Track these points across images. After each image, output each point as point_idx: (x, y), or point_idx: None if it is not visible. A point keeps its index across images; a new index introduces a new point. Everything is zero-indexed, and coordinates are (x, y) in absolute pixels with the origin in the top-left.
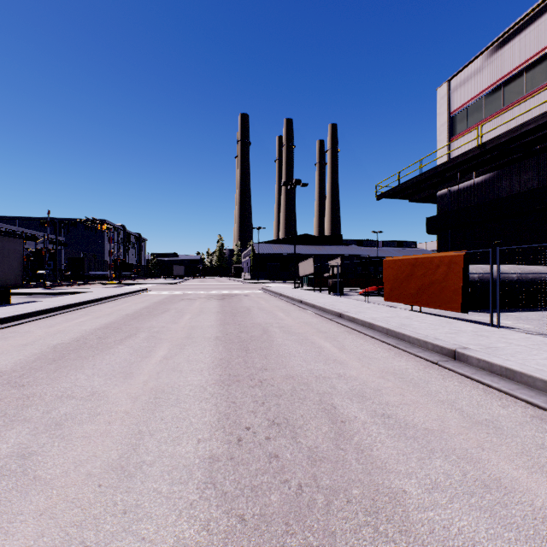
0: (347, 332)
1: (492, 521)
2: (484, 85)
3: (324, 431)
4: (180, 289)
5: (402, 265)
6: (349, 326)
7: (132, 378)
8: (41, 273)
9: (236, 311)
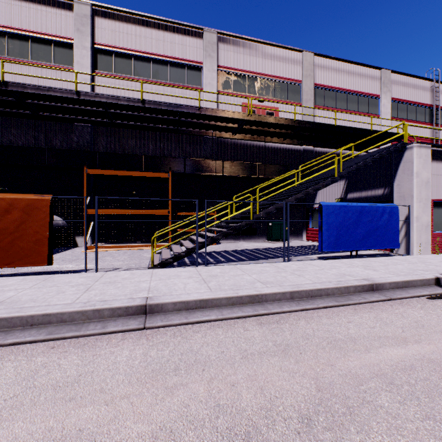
0: None
1: (441, 397)
2: None
3: None
4: None
5: None
6: None
7: None
8: None
9: None
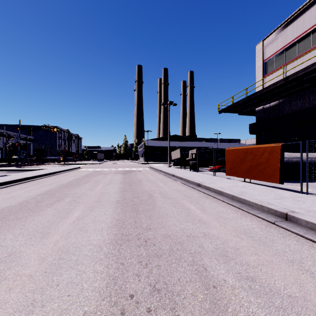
0: (205, 196)
1: None
2: (285, 42)
3: (199, 299)
4: (100, 167)
5: (238, 152)
6: (206, 192)
7: (48, 237)
8: (15, 157)
9: (132, 182)
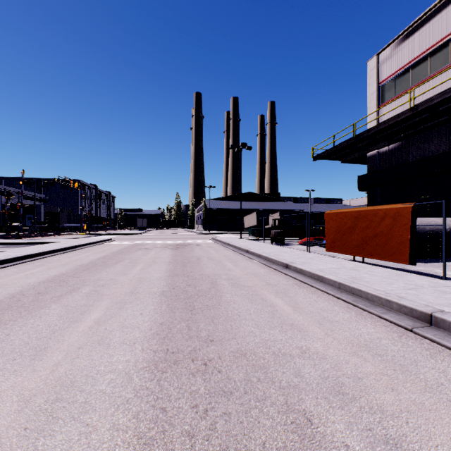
0: (296, 284)
1: None
2: (411, 56)
3: None
4: (141, 239)
5: (344, 217)
6: (298, 278)
7: (43, 357)
8: (15, 225)
9: (187, 261)
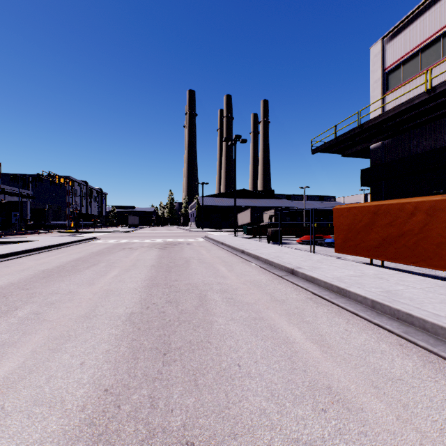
0: (311, 300)
1: None
2: (421, 38)
3: None
4: (129, 237)
5: (358, 213)
6: (311, 289)
7: None
8: None
9: (173, 264)
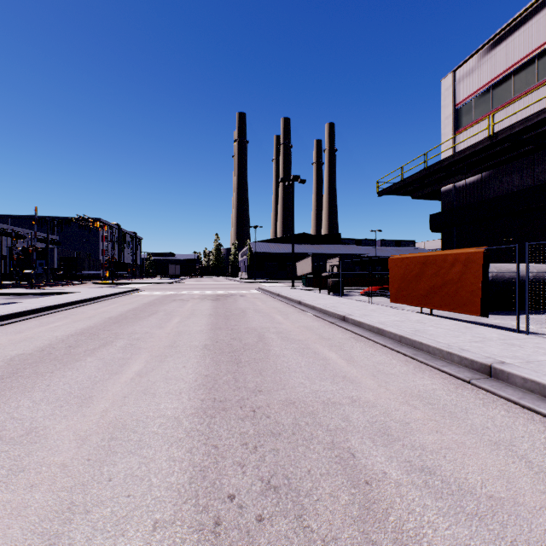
0: (353, 338)
1: None
2: (492, 74)
3: (343, 502)
4: (174, 289)
5: (410, 263)
6: (356, 331)
7: (90, 405)
8: (28, 272)
9: (230, 313)
